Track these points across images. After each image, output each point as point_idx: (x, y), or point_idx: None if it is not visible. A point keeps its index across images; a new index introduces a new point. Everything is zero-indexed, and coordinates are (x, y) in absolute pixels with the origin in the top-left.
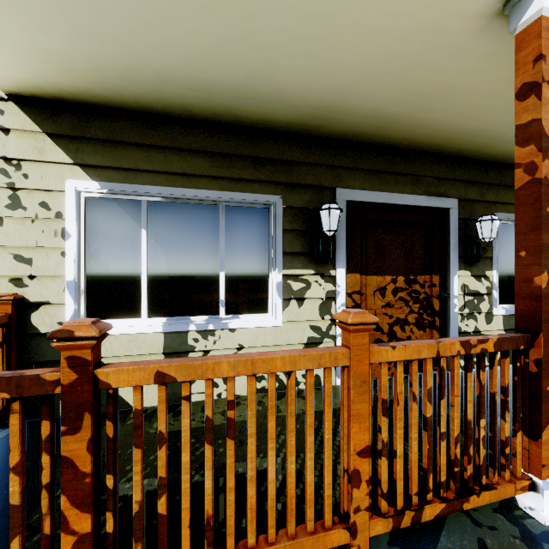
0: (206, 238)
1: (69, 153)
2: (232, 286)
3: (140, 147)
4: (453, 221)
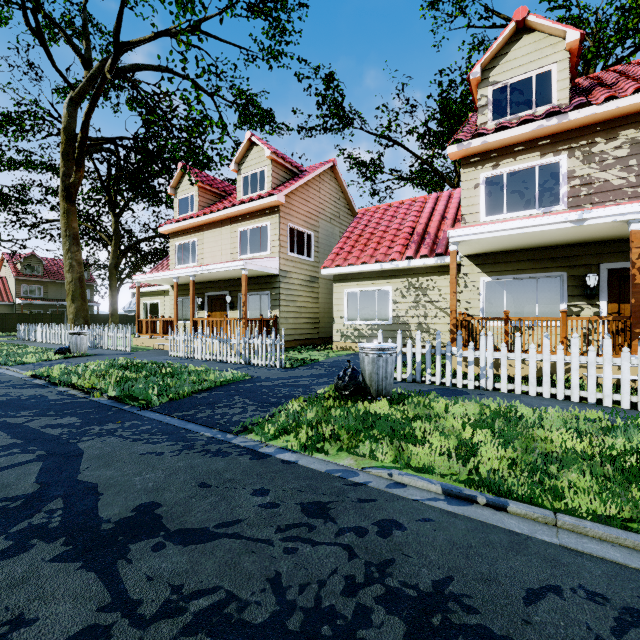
0: (529, 292)
1: (480, 269)
2: (542, 310)
3: (503, 263)
4: None
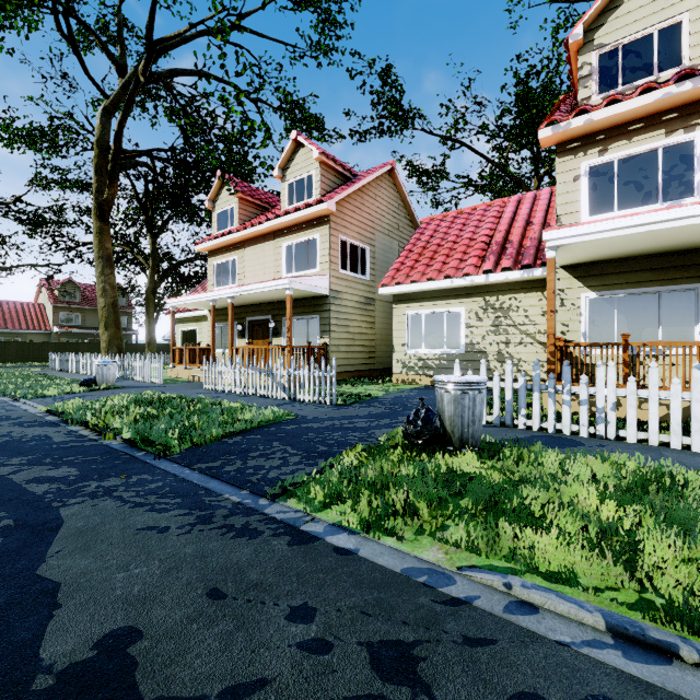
0: (650, 311)
1: (582, 283)
2: (667, 334)
3: (613, 274)
4: None
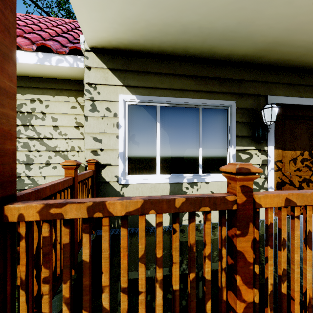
0: (191, 128)
1: (120, 80)
2: (206, 156)
3: (156, 74)
4: None
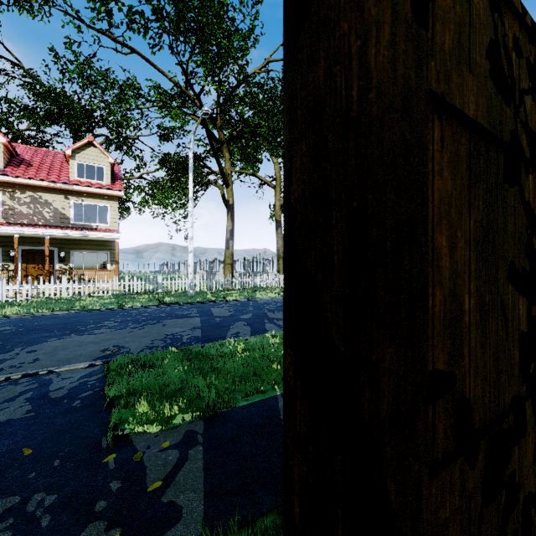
0: None
1: None
2: None
3: None
4: (56, 252)
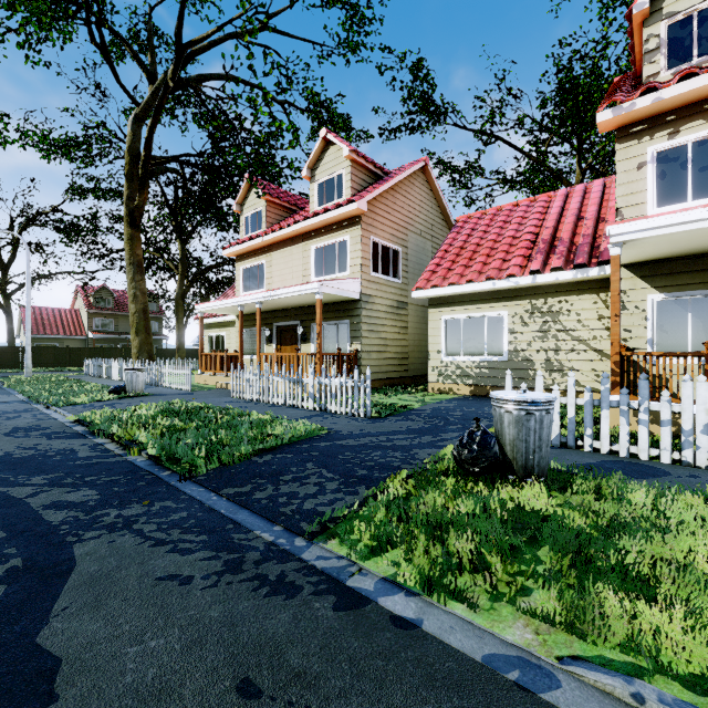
0: None
1: (648, 283)
2: None
3: (687, 273)
4: None
